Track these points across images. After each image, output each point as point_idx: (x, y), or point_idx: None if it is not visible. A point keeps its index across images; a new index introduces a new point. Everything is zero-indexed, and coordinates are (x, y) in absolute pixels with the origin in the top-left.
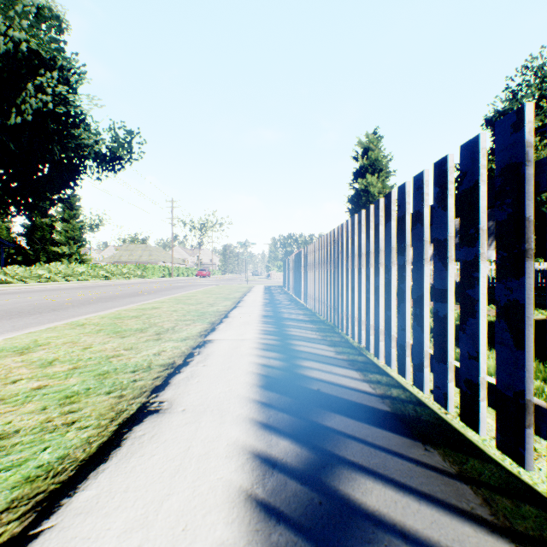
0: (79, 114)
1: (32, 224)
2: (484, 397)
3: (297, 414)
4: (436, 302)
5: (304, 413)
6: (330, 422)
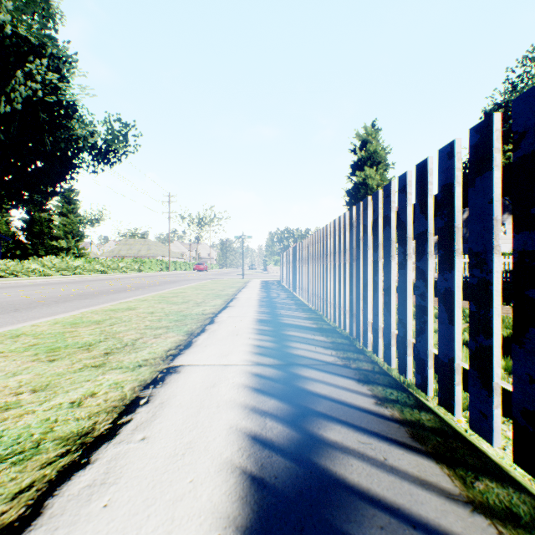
0: (72, 105)
1: (31, 218)
2: None
3: None
4: None
5: None
6: None
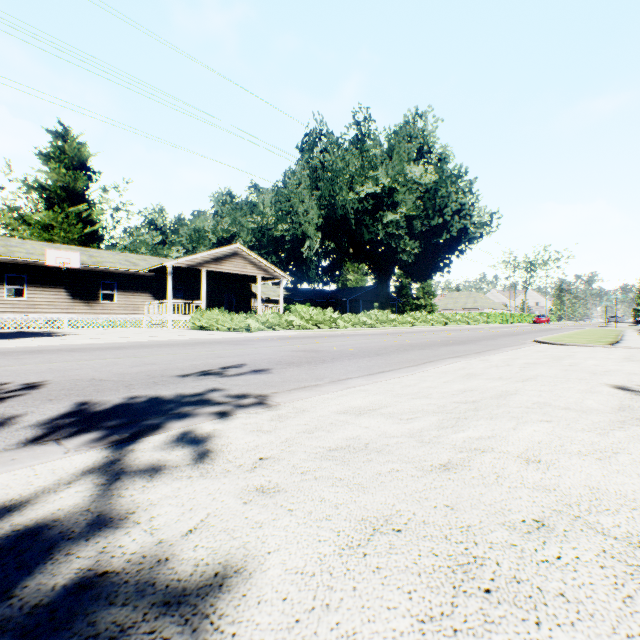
0: (470, 219)
1: (400, 285)
2: None
3: None
4: None
5: None
6: None
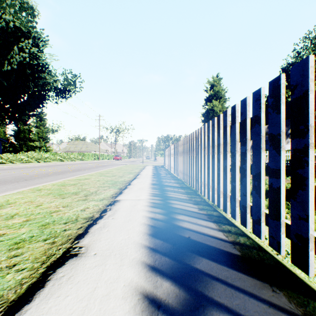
0: (45, 65)
1: (18, 129)
2: (312, 248)
3: (175, 257)
4: (271, 177)
5: (180, 257)
6: (199, 265)
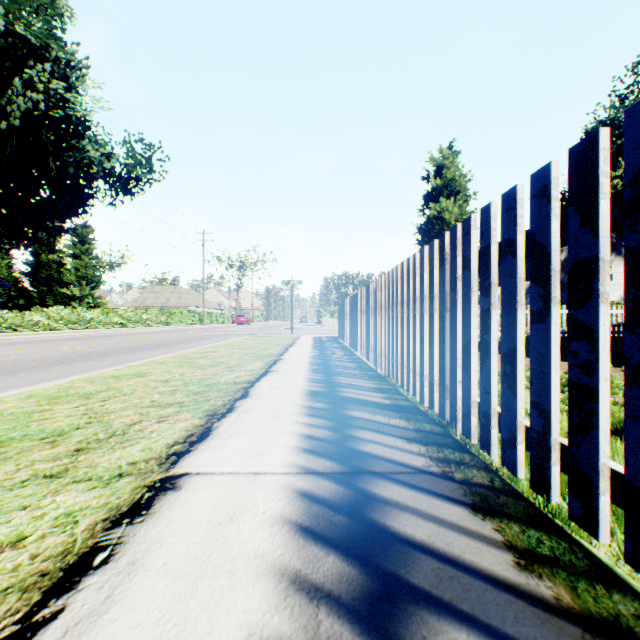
0: (83, 121)
1: (37, 261)
2: None
3: None
4: None
5: None
6: None
